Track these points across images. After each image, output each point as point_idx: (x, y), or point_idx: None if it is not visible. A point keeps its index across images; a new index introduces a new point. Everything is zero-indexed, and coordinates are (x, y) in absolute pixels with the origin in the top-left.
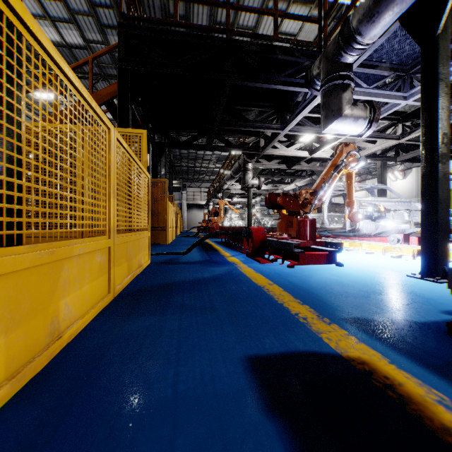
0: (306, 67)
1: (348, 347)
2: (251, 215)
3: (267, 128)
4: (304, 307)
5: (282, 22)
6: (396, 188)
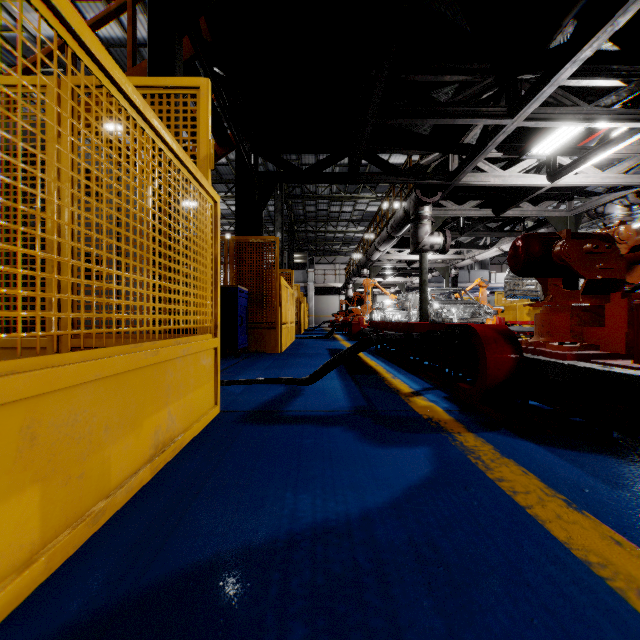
0: None
1: None
2: (425, 302)
3: (478, 116)
4: None
5: None
6: None
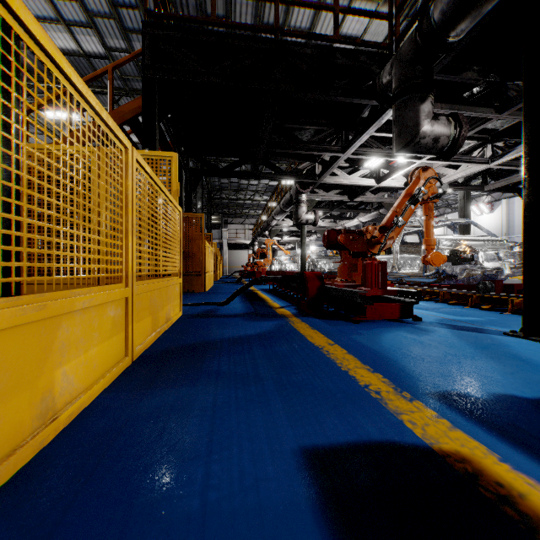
0: (374, 74)
1: (440, 435)
2: (304, 257)
3: (325, 151)
4: (376, 376)
5: (342, 22)
6: (481, 224)
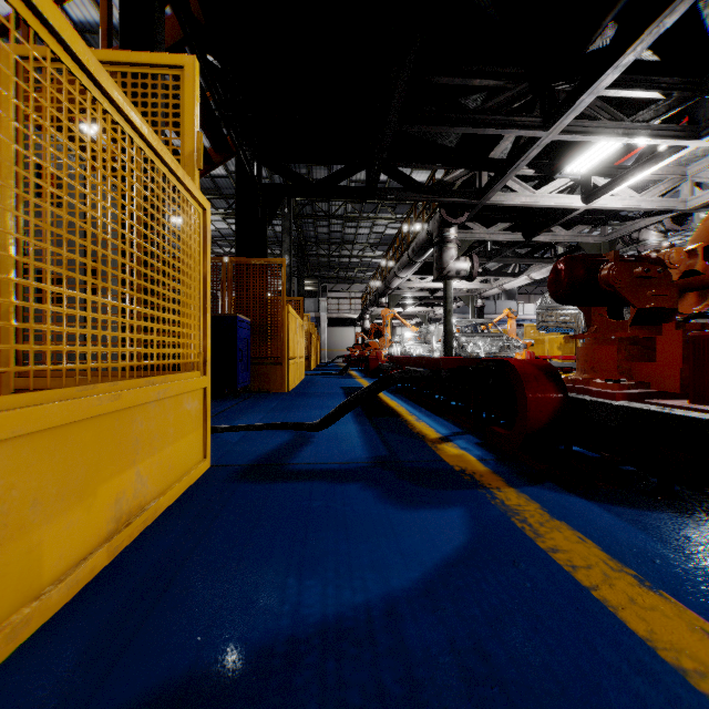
0: None
1: None
2: (450, 334)
3: (510, 127)
4: None
5: None
6: None
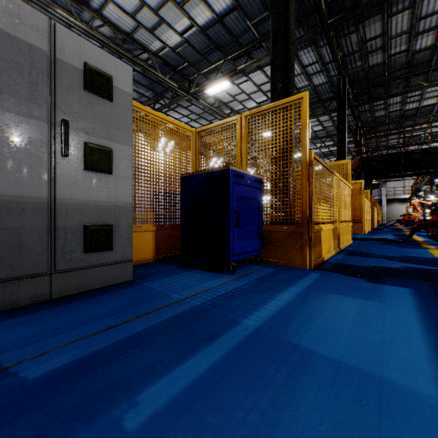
0: None
1: None
2: None
3: (436, 168)
4: None
5: None
6: None
